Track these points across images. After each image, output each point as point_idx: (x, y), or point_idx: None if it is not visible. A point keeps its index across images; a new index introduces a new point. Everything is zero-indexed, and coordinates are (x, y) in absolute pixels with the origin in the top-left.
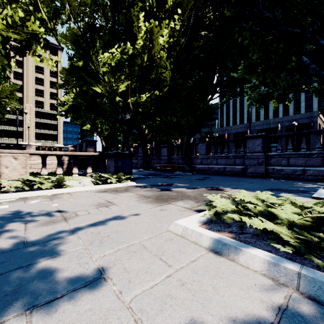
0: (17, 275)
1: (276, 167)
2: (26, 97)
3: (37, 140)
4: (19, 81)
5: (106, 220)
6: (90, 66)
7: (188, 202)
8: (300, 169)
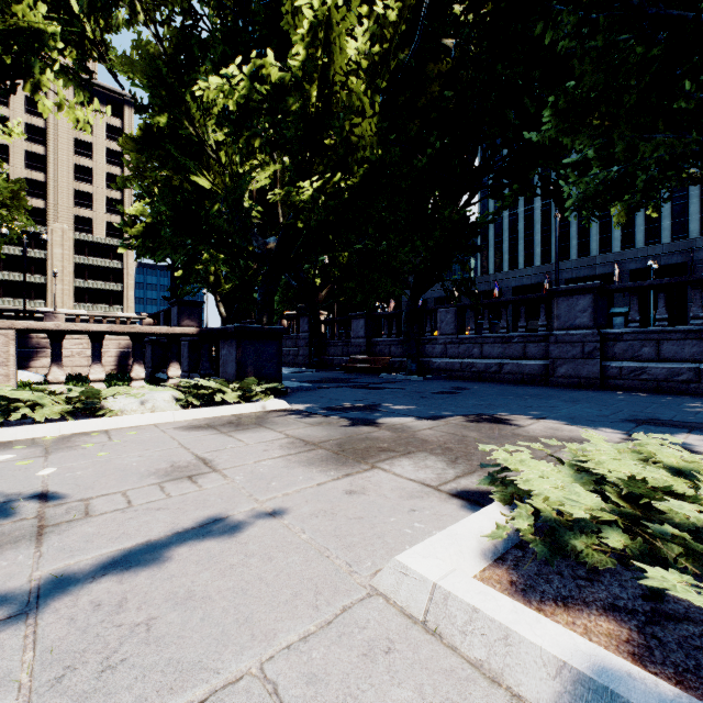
0: None
1: (628, 364)
2: (54, 210)
3: (77, 304)
4: (38, 174)
5: (170, 537)
6: (187, 127)
7: (427, 462)
8: (690, 369)
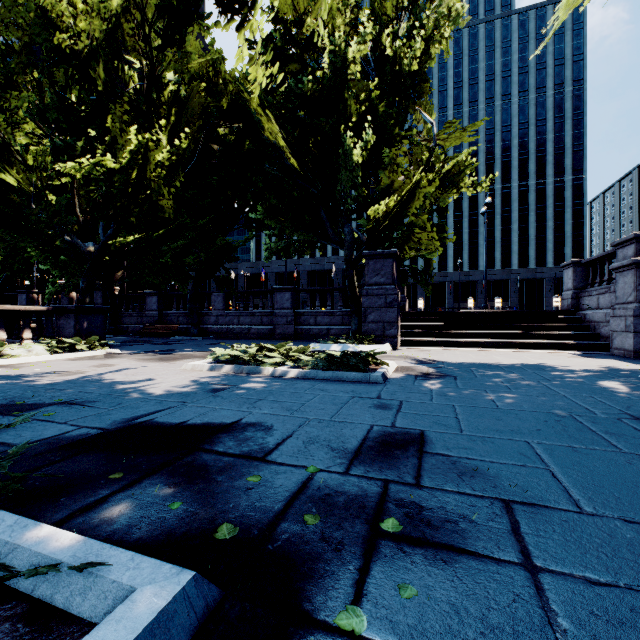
0: (98, 383)
1: (305, 327)
2: None
3: None
4: None
5: (123, 370)
6: None
7: (196, 359)
8: (326, 329)
